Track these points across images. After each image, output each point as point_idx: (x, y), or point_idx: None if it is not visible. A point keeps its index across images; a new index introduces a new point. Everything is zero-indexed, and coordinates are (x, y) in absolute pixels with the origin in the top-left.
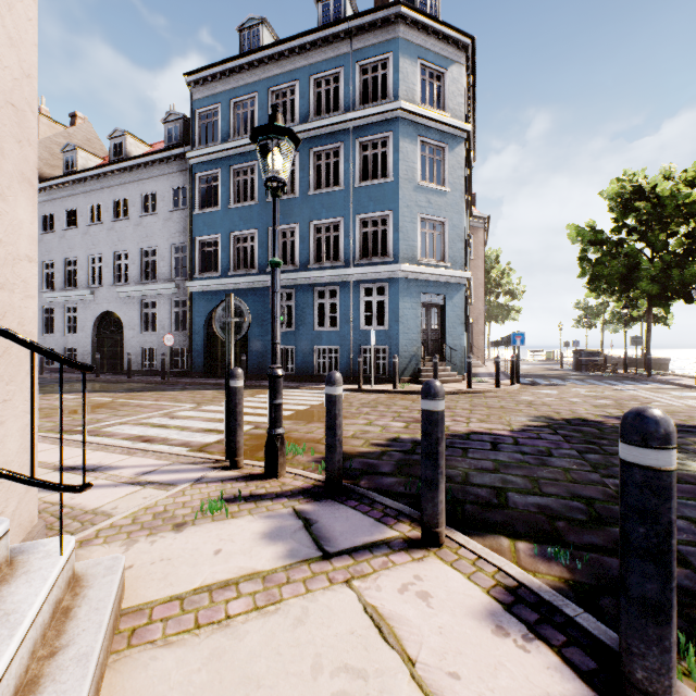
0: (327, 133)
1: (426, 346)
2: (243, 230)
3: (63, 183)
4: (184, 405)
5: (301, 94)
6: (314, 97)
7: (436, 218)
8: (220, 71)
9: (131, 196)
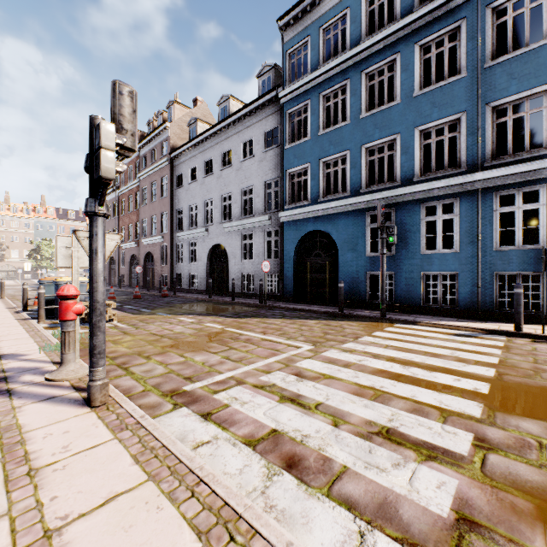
0: (440, 15)
1: None
2: (332, 154)
3: (188, 148)
4: (298, 344)
5: None
6: None
7: None
8: (310, 2)
9: (233, 146)
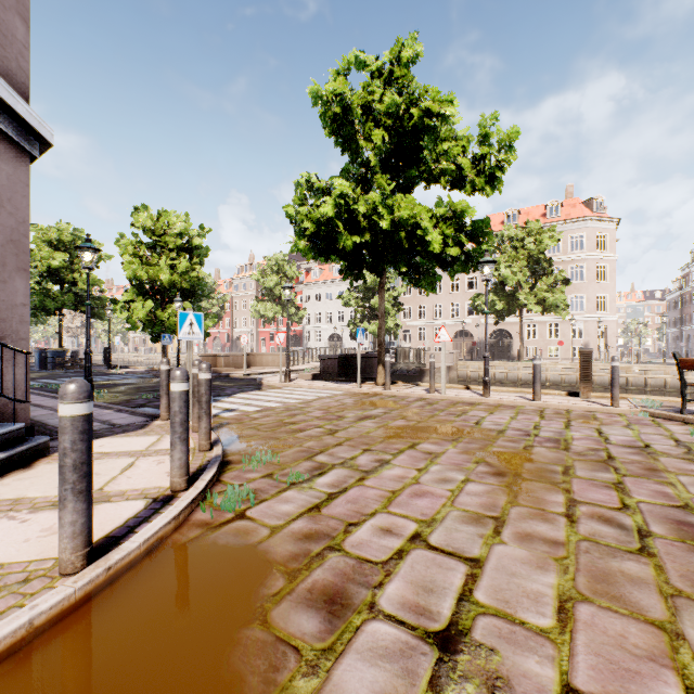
0: None
1: None
2: None
3: None
4: None
5: None
6: None
7: None
8: None
9: None
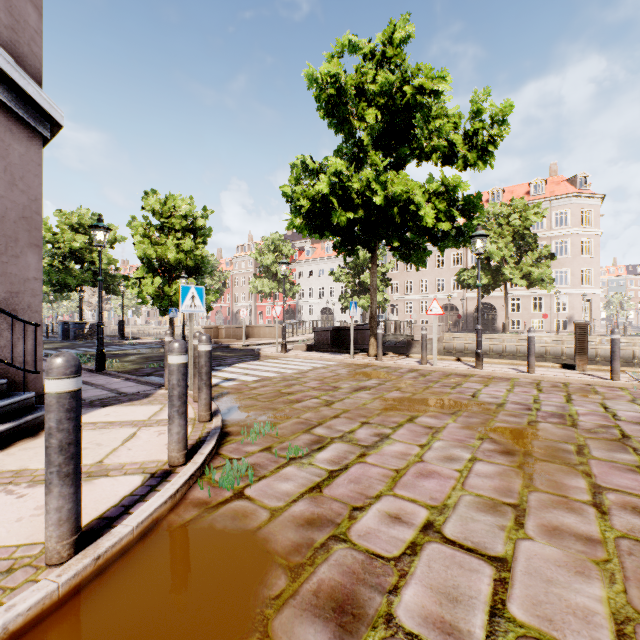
0: None
1: None
2: None
3: None
4: None
5: None
6: None
7: None
8: None
9: None
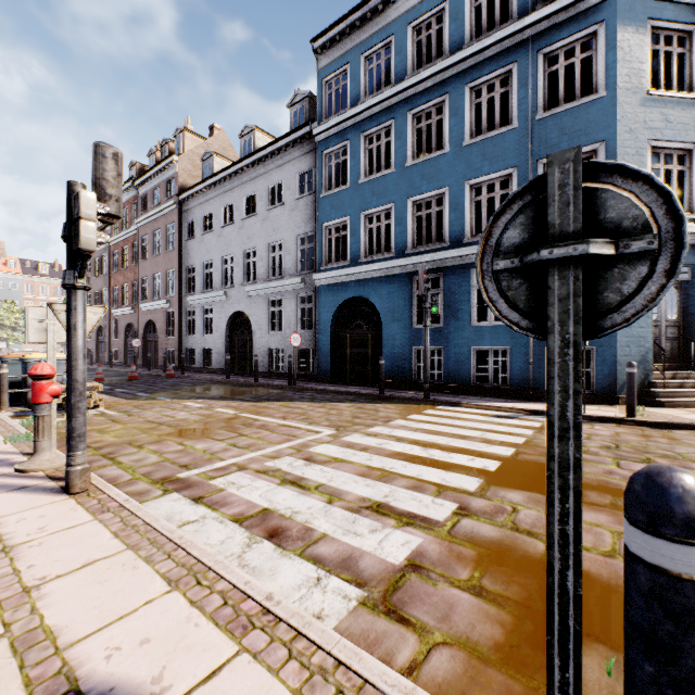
0: (491, 56)
1: (657, 346)
2: (375, 206)
3: (202, 189)
4: (319, 429)
5: (452, 16)
6: (471, 15)
7: (678, 144)
8: (349, 24)
9: (258, 190)
